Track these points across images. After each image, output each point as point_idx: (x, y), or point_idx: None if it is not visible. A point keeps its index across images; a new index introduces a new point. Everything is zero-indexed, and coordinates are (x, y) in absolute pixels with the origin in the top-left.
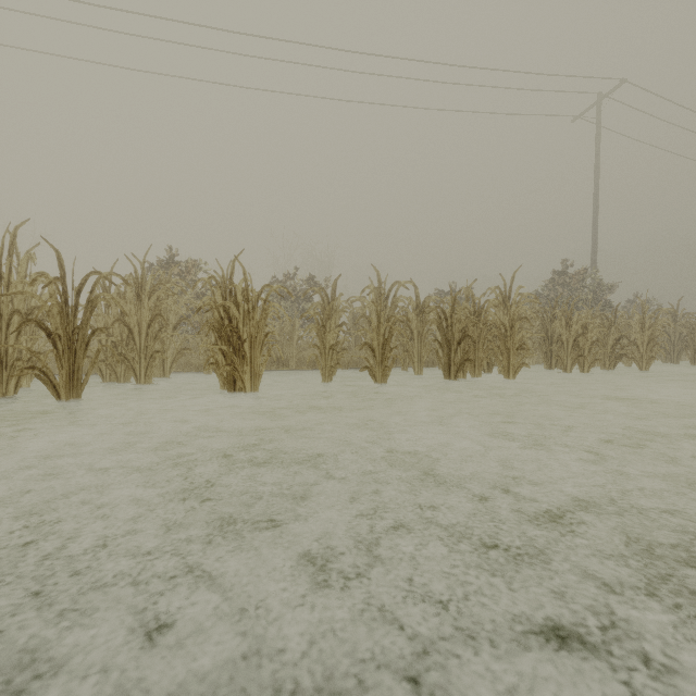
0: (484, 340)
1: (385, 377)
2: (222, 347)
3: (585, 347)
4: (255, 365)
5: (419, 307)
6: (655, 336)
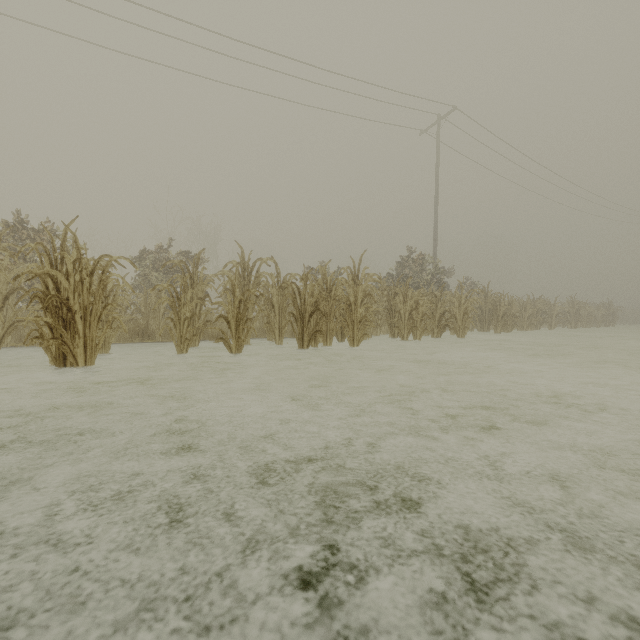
0: (334, 313)
1: (240, 348)
2: (45, 319)
3: (417, 319)
4: (88, 338)
5: (280, 282)
6: (469, 311)
